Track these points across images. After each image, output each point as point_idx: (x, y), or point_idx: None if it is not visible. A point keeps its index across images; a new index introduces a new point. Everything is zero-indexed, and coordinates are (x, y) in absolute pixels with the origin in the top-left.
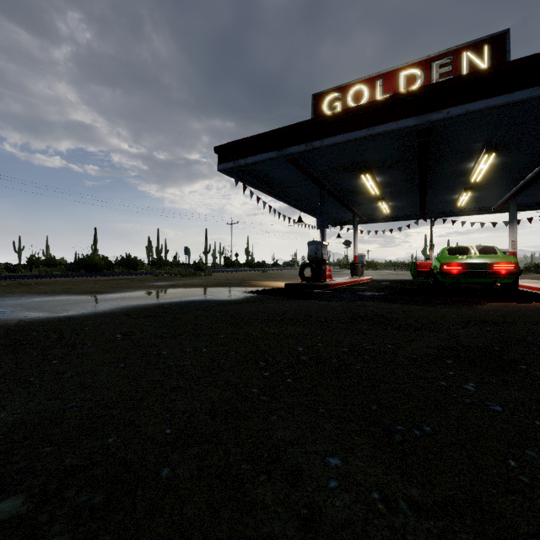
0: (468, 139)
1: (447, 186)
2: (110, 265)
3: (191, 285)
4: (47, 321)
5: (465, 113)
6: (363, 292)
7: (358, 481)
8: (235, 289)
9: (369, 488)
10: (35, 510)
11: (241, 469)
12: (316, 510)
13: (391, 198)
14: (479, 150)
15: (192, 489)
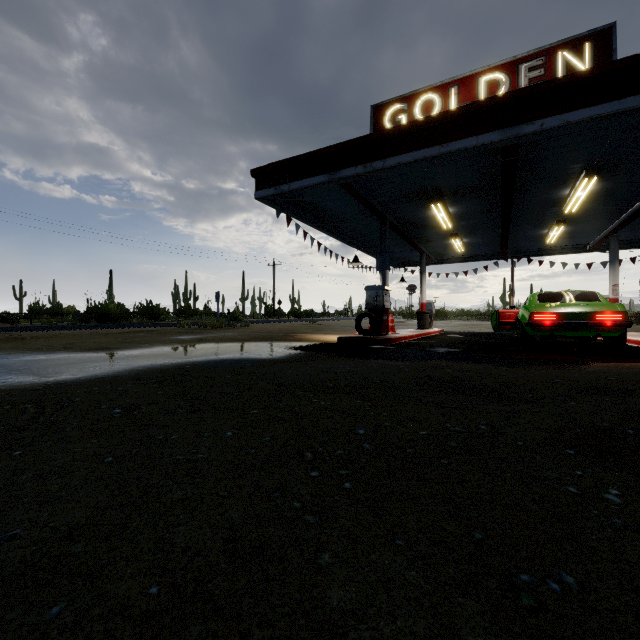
0: (564, 159)
1: (535, 219)
2: (128, 314)
3: (223, 339)
4: (29, 388)
5: (564, 125)
6: (434, 348)
7: None
8: (277, 345)
9: None
10: None
11: None
12: None
13: (467, 234)
14: (577, 173)
15: None
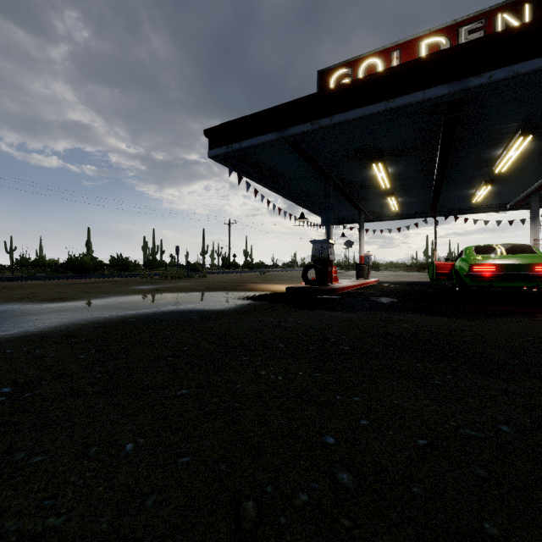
0: (503, 118)
1: (465, 179)
2: (100, 266)
3: (179, 289)
4: None
5: (513, 76)
6: (378, 298)
7: None
8: (229, 294)
9: None
10: None
11: None
12: None
13: (402, 193)
14: (512, 133)
15: None
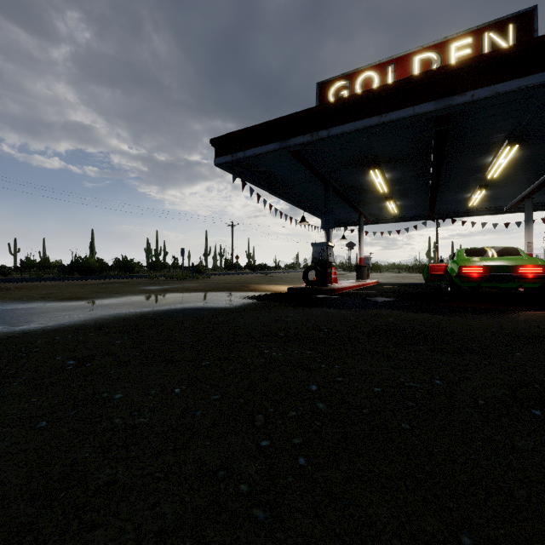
0: (490, 129)
1: (460, 184)
2: (106, 267)
3: (186, 289)
4: None
5: (493, 95)
6: (373, 297)
7: None
8: (233, 294)
9: None
10: None
11: None
12: None
13: (400, 197)
14: (500, 142)
15: None
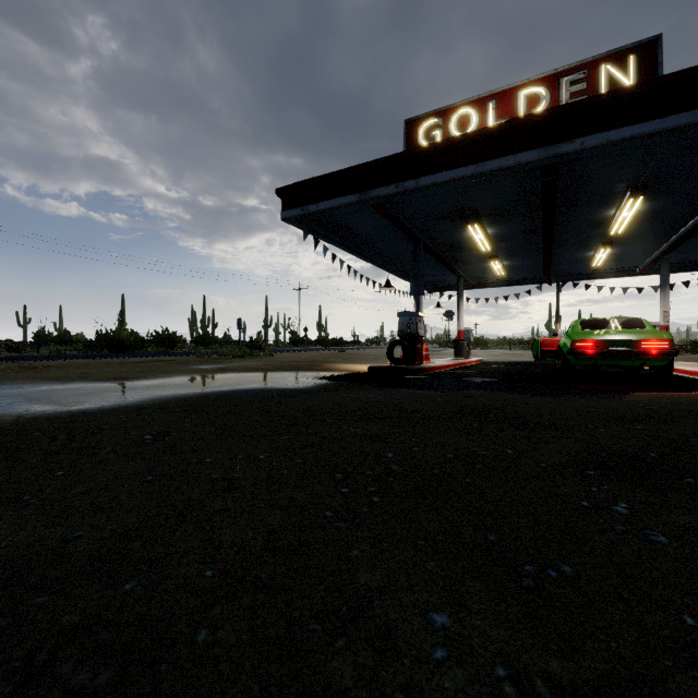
0: (608, 178)
1: (579, 240)
2: (142, 343)
3: (247, 369)
4: (55, 416)
5: (604, 144)
6: (470, 378)
7: (474, 649)
8: (304, 374)
9: (490, 661)
10: (14, 695)
11: (310, 631)
12: (417, 695)
13: (507, 256)
14: (622, 193)
15: (240, 662)
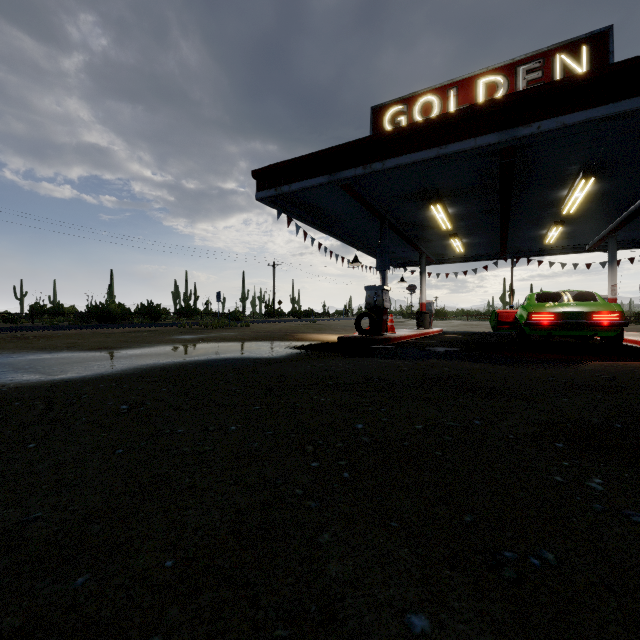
0: (562, 161)
1: (534, 219)
2: (129, 314)
3: (224, 339)
4: (37, 385)
5: (560, 127)
6: (433, 347)
7: None
8: (277, 344)
9: None
10: None
11: (275, 638)
12: None
13: (466, 234)
14: (575, 175)
15: None
